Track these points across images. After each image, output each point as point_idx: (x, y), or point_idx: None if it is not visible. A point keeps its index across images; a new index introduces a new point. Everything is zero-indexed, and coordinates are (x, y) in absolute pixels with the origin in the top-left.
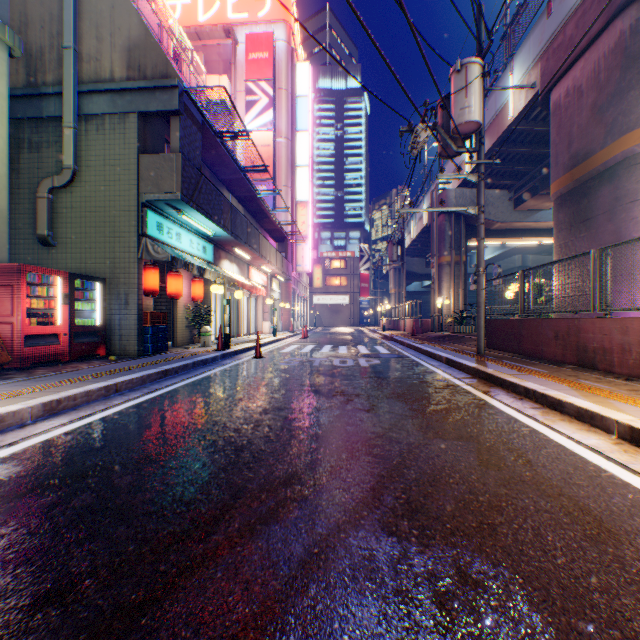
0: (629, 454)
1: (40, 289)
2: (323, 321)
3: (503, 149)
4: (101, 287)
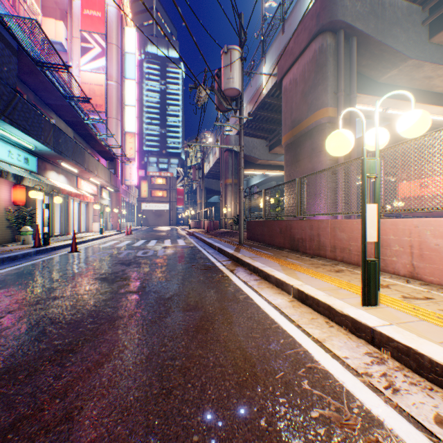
0: (295, 308)
1: None
2: (150, 222)
3: (261, 113)
4: None
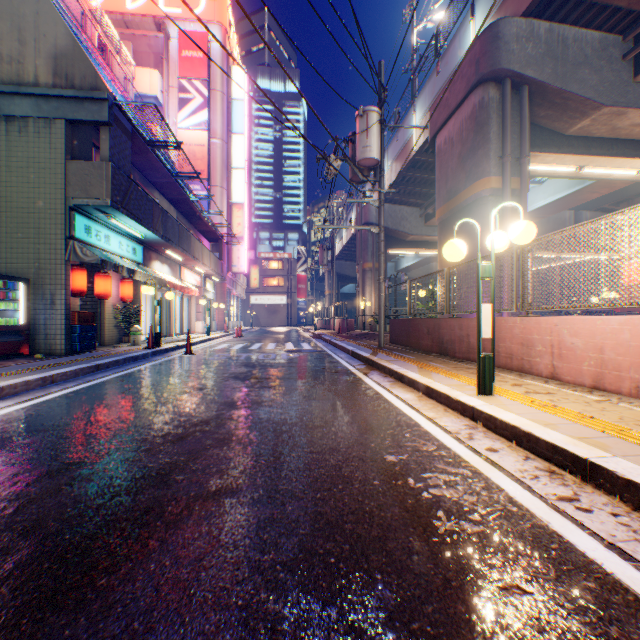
0: (420, 401)
1: None
2: (261, 321)
3: (411, 174)
4: (25, 287)
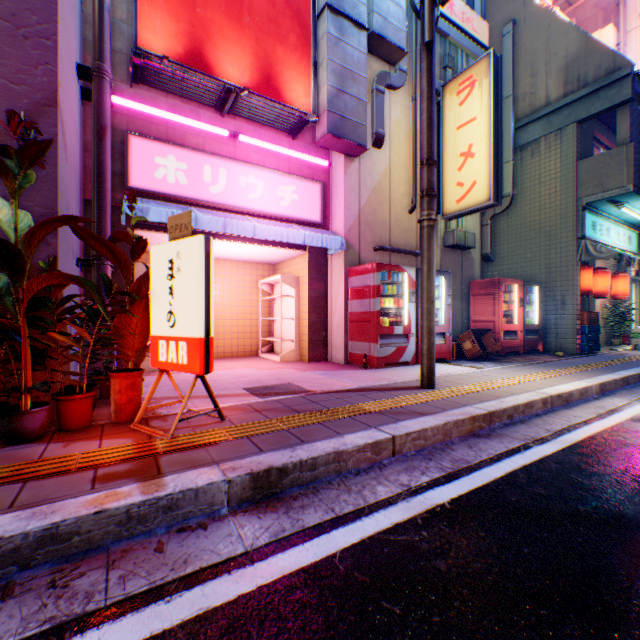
0: None
1: (504, 296)
2: None
3: None
4: (537, 291)
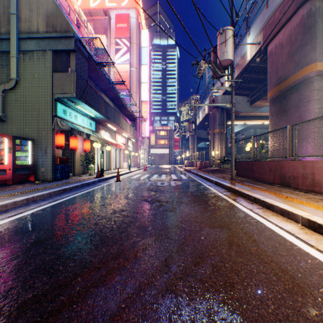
0: (308, 235)
1: None
2: (155, 162)
3: (244, 75)
4: (31, 144)
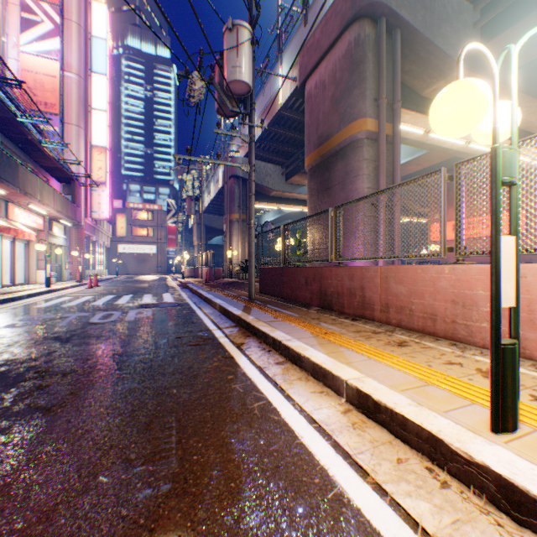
0: (358, 431)
1: None
2: (130, 269)
3: (277, 130)
4: None
